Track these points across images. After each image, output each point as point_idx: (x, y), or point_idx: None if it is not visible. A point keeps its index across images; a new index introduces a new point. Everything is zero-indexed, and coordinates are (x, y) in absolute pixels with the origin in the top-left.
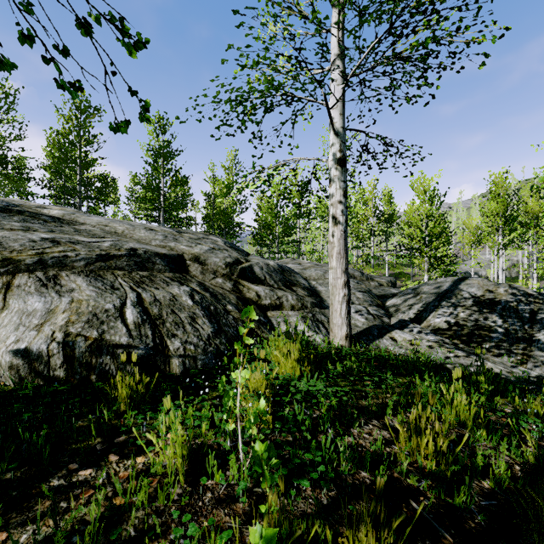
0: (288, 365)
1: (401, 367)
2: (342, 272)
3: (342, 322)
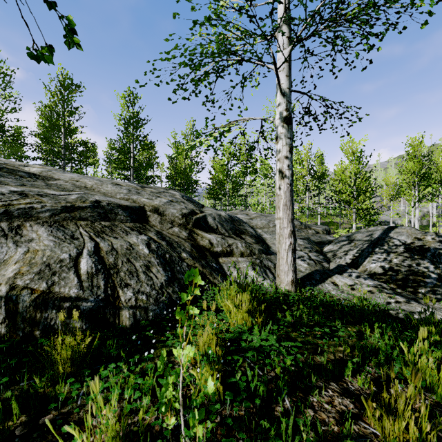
0: (239, 316)
1: (348, 315)
2: (288, 222)
3: (289, 269)
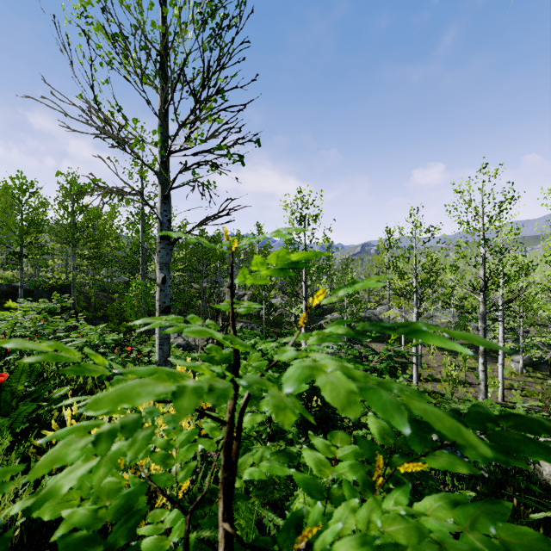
0: None
1: None
2: None
3: None
